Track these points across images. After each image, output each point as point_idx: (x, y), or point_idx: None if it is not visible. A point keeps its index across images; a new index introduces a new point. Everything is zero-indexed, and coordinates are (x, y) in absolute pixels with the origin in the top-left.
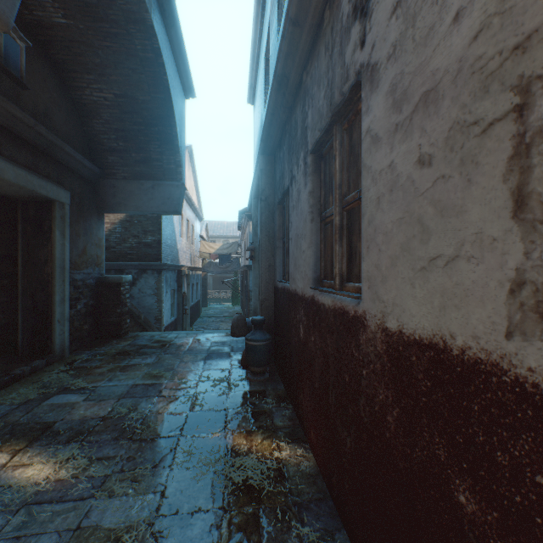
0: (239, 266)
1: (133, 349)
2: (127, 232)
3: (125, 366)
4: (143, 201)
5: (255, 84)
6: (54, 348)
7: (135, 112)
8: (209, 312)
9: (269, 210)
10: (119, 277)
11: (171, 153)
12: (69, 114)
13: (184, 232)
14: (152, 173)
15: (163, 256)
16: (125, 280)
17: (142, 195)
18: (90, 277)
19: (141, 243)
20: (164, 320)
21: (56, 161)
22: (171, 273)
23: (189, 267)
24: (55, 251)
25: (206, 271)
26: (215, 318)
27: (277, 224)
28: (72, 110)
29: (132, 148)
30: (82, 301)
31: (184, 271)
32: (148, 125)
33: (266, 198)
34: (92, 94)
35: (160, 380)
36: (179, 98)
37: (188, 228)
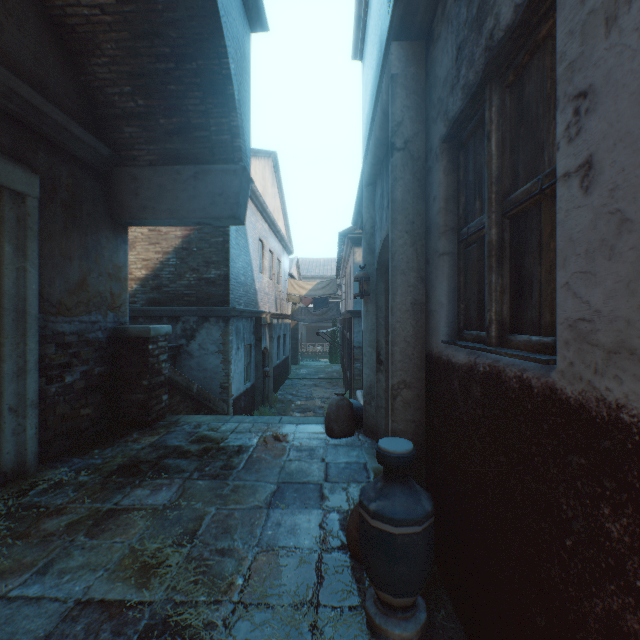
0: (339, 313)
1: (150, 459)
2: (184, 265)
3: (107, 515)
4: (181, 201)
5: (366, 13)
6: (0, 460)
7: (155, 33)
8: (301, 372)
9: (412, 172)
10: (144, 327)
11: (223, 113)
12: (45, 44)
13: (266, 266)
14: (193, 152)
15: (231, 298)
16: (155, 333)
17: (179, 191)
18: (96, 329)
19: (201, 280)
20: (233, 388)
21: (9, 117)
22: (246, 322)
23: (273, 314)
24: (2, 281)
25: (296, 319)
26: (308, 380)
27: (441, 194)
28: (52, 39)
29: (159, 109)
30: (77, 369)
31: (264, 320)
32: (179, 60)
33: (406, 142)
34: (78, 2)
35: (146, 590)
36: (235, 14)
37: (272, 263)
